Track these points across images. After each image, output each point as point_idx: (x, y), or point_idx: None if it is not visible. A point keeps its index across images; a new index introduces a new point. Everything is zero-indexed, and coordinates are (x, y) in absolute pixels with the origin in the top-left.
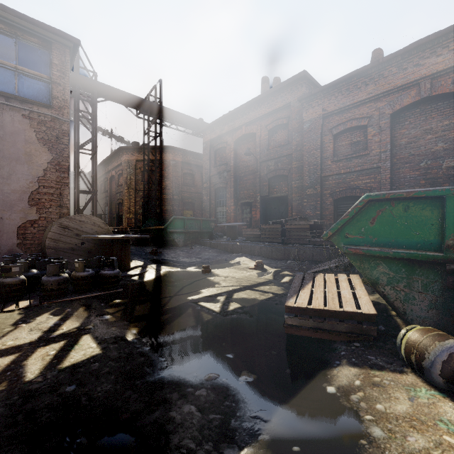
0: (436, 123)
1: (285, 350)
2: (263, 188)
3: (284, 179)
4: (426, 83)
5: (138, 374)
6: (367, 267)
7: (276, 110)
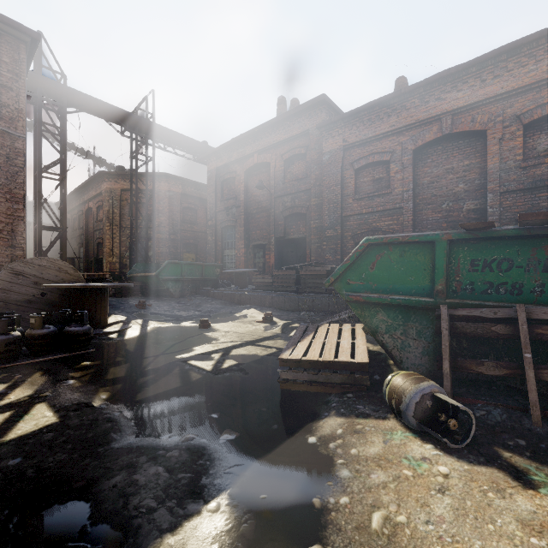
0: (457, 162)
1: (277, 406)
2: (278, 228)
3: (302, 218)
4: (448, 119)
5: (102, 441)
6: (368, 315)
7: (293, 137)
